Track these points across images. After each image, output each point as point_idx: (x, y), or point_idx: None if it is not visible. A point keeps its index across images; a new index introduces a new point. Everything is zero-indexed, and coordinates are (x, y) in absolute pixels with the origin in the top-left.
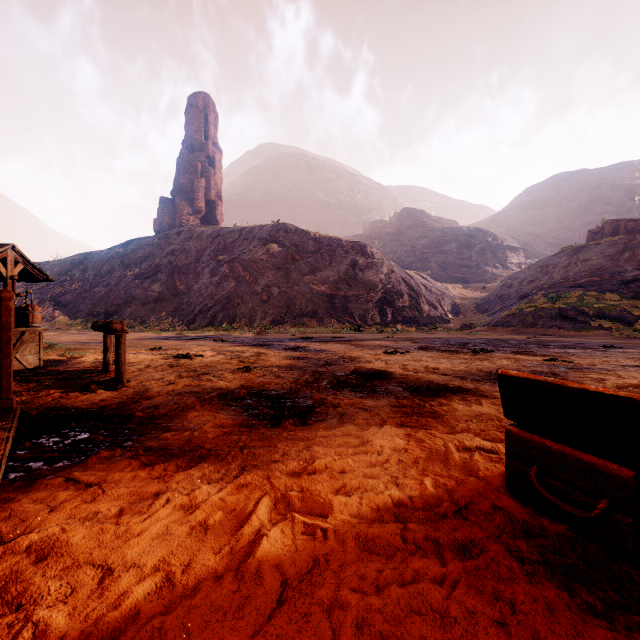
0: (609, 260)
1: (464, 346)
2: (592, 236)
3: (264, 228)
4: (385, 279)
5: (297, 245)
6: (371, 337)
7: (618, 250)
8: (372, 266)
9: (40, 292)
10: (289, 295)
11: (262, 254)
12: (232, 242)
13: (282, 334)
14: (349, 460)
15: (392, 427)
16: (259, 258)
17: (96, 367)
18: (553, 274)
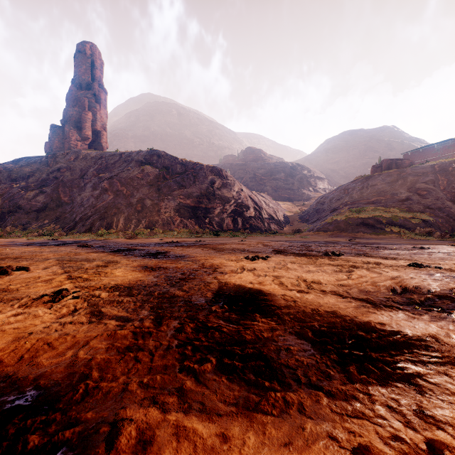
0: (389, 185)
1: (310, 248)
2: (375, 170)
3: (140, 153)
4: (236, 195)
5: (168, 167)
6: (228, 241)
7: (394, 179)
8: (226, 185)
9: None
10: (160, 206)
11: (138, 173)
12: (113, 163)
13: (151, 239)
14: None
15: None
16: (135, 176)
17: None
18: (352, 194)
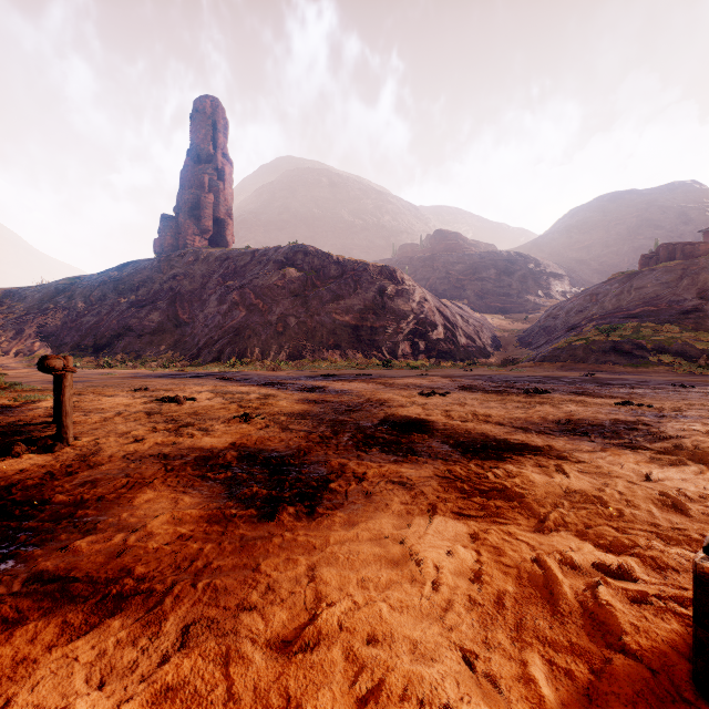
0: (666, 288)
1: (512, 385)
2: (645, 261)
3: (280, 250)
4: (417, 308)
5: (318, 269)
6: (402, 374)
7: (675, 277)
8: (402, 293)
9: (17, 322)
10: (308, 326)
11: (277, 279)
12: (243, 266)
13: (299, 371)
14: (382, 606)
15: (447, 520)
16: (274, 284)
17: (49, 416)
18: (604, 303)
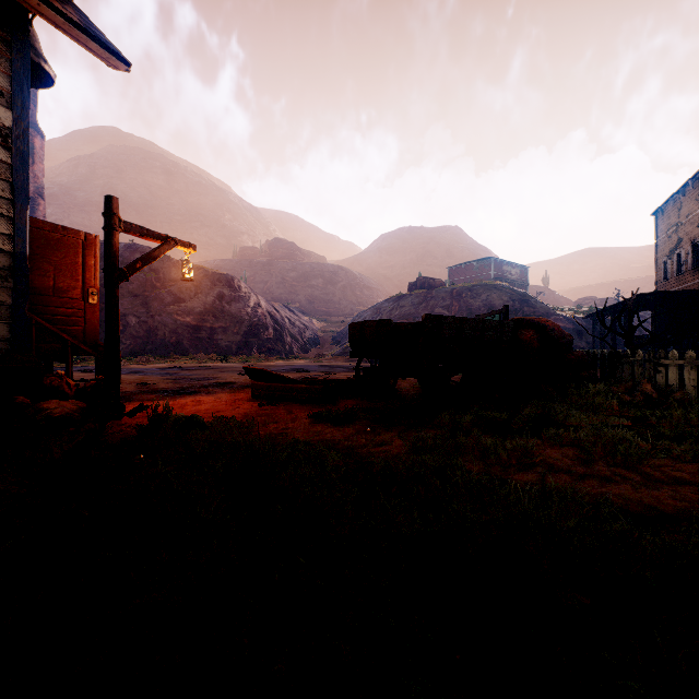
0: (414, 308)
1: (298, 370)
2: (411, 287)
3: None
4: (252, 313)
5: (157, 271)
6: (235, 366)
7: (420, 301)
8: (239, 299)
9: None
10: (150, 325)
11: None
12: None
13: (146, 365)
14: (210, 397)
15: (227, 393)
16: None
17: None
18: (383, 315)
